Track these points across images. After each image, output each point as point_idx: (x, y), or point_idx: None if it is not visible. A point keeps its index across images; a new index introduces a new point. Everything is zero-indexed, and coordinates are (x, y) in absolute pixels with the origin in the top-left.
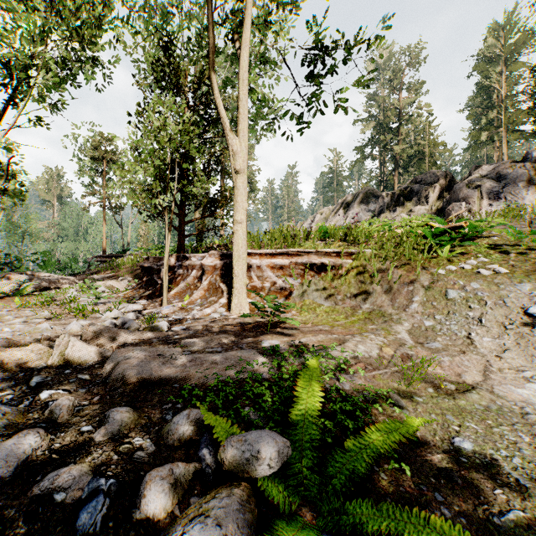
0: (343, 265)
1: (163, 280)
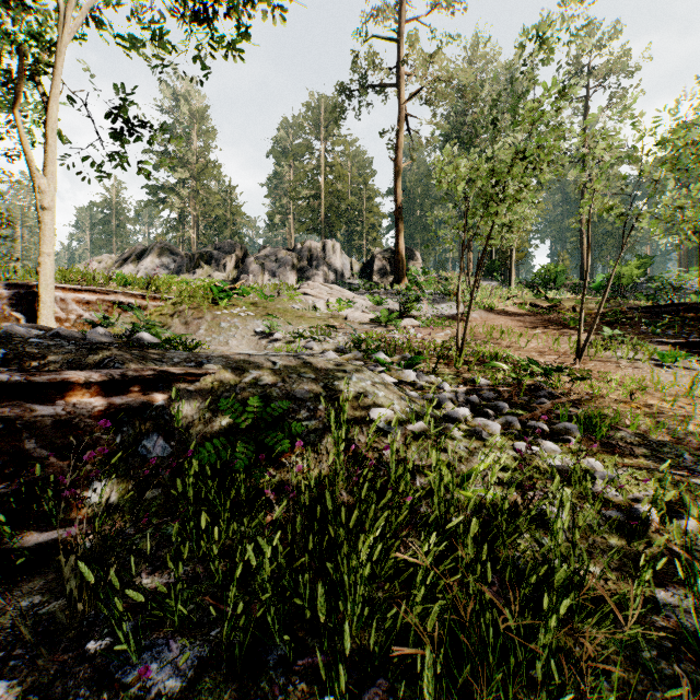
0: (149, 306)
1: None
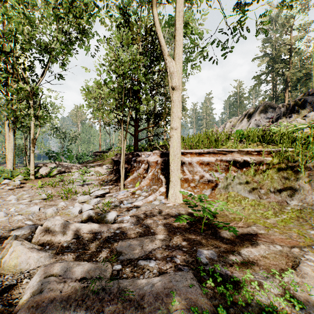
0: (264, 162)
1: (120, 172)
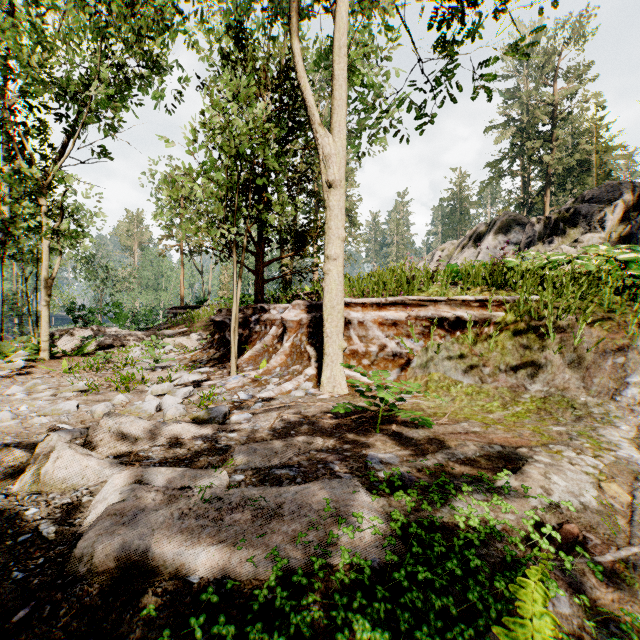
0: (491, 321)
1: (231, 341)
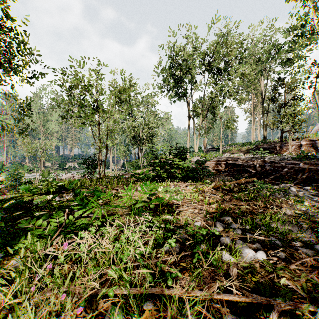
0: None
1: (289, 148)
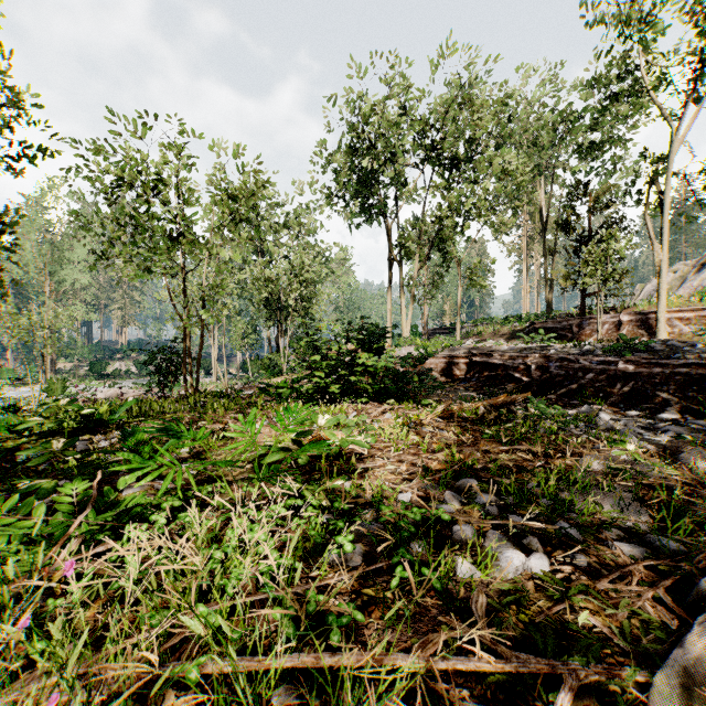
0: None
1: (599, 329)
